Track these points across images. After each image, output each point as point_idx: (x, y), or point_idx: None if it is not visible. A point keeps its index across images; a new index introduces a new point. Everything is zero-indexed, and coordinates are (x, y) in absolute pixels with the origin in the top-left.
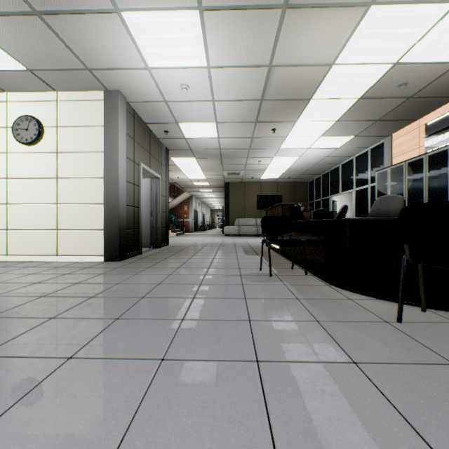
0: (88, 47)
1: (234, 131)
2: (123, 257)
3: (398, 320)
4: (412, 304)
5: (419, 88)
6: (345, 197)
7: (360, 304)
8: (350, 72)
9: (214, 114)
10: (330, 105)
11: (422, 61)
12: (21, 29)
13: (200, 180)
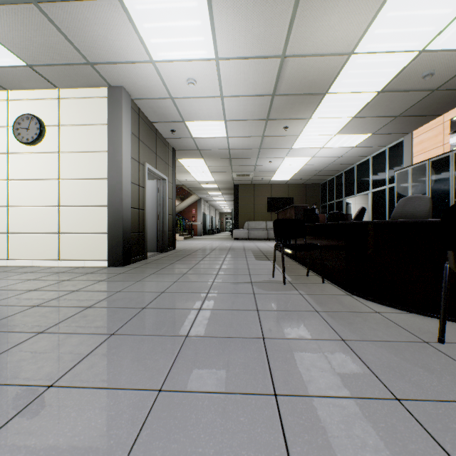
0: (88, 38)
1: (244, 130)
2: (127, 262)
3: (439, 340)
4: (451, 320)
5: (446, 79)
6: (360, 199)
7: (390, 318)
8: (370, 62)
9: (222, 111)
10: (346, 100)
11: (452, 48)
12: (17, 19)
13: (209, 182)
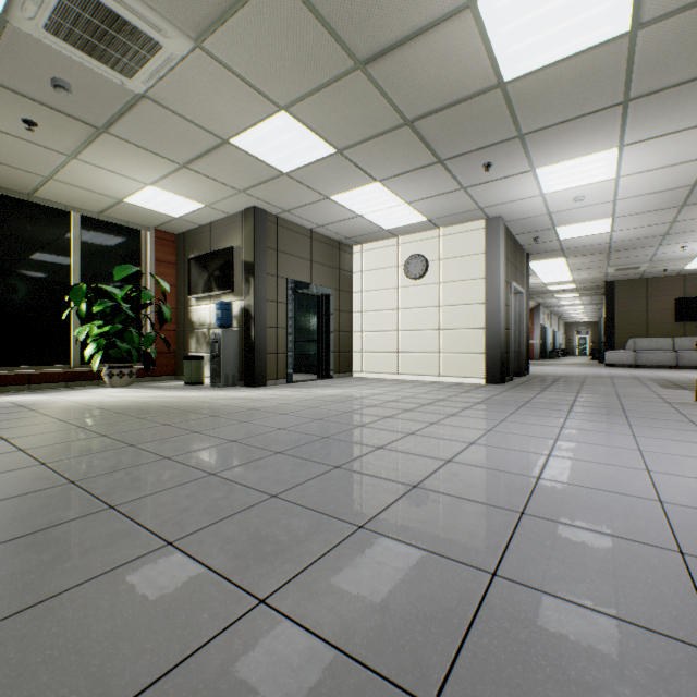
0: (490, 196)
1: (640, 221)
2: (502, 381)
3: None
4: None
5: None
6: None
7: None
8: None
9: (611, 211)
10: None
11: None
12: (444, 199)
13: (561, 283)
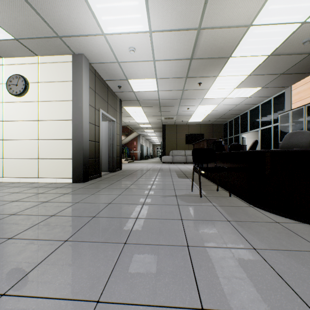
0: (56, 17)
1: (170, 85)
2: (86, 179)
3: None
4: None
5: None
6: (251, 135)
7: (289, 228)
8: (264, 32)
9: (154, 72)
10: (245, 62)
11: None
12: (5, 3)
13: (145, 123)
